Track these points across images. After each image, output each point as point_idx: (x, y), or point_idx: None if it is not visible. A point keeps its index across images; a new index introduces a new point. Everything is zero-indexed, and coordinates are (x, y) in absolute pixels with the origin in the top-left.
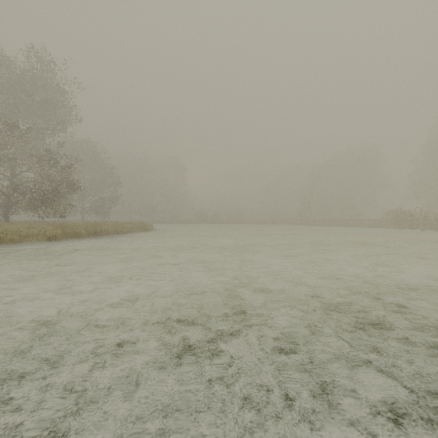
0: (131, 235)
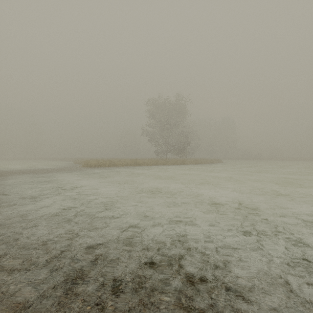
0: (217, 164)
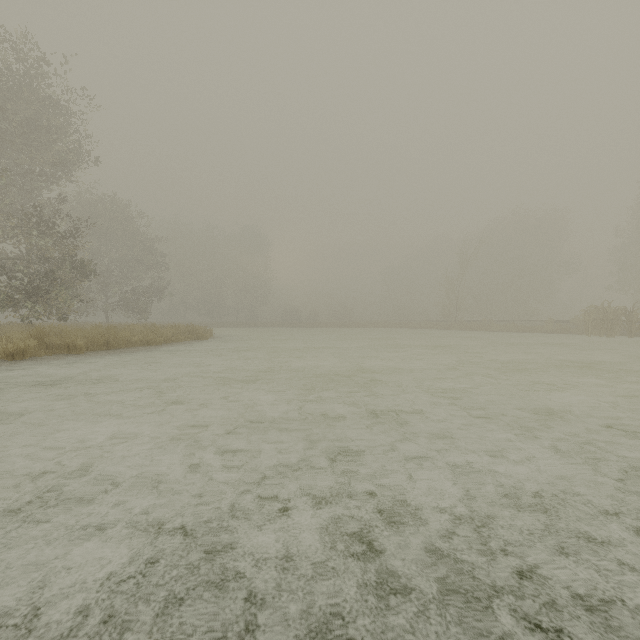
0: (170, 347)
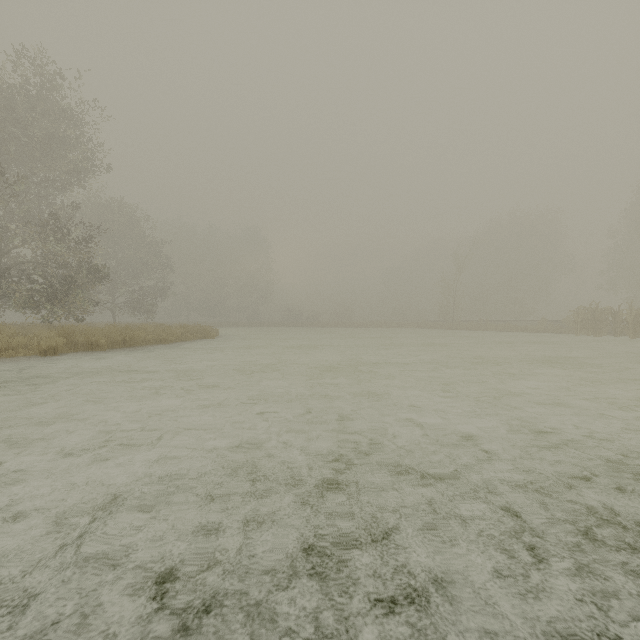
0: (181, 345)
